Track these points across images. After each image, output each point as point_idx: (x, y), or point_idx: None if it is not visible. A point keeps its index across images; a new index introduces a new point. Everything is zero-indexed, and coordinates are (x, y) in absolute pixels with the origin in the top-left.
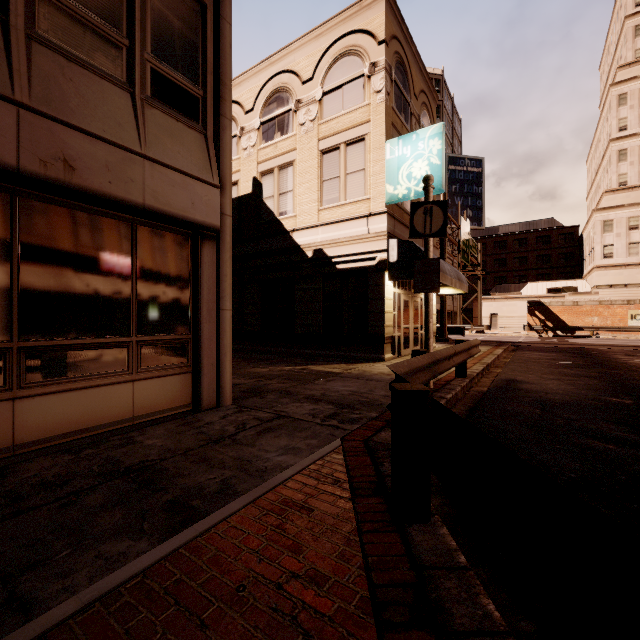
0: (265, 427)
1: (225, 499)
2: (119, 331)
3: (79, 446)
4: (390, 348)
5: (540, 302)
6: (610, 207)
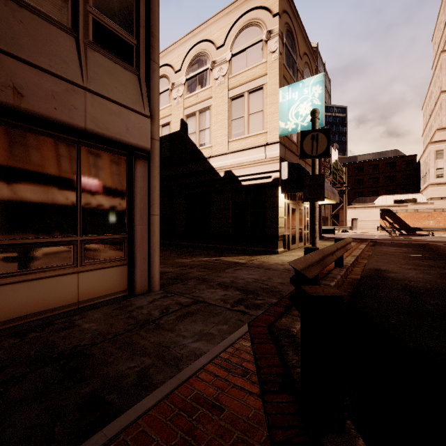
0: (184, 312)
1: (140, 393)
2: (66, 232)
3: (27, 329)
4: (282, 244)
5: (389, 210)
6: (441, 140)
